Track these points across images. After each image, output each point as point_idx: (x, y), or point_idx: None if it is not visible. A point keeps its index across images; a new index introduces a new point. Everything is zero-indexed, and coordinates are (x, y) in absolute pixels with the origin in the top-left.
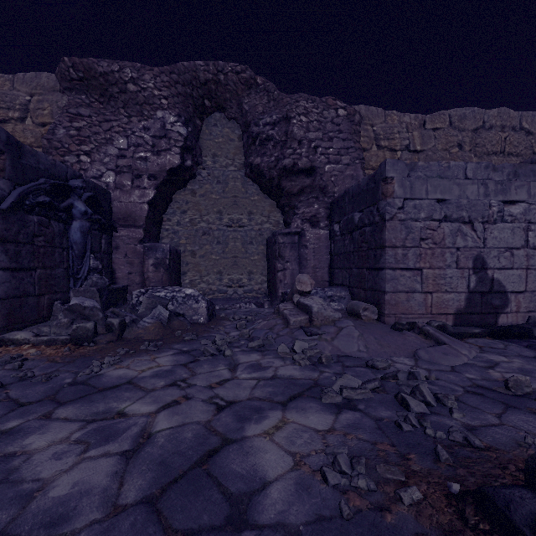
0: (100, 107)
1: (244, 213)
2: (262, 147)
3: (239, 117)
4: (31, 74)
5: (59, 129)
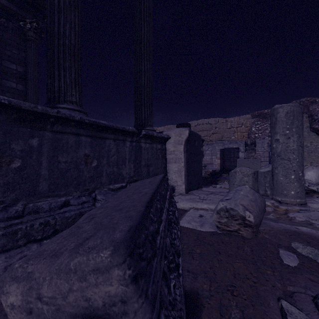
0: (262, 120)
1: (308, 143)
2: (318, 122)
3: (307, 112)
4: (244, 115)
5: (252, 128)
